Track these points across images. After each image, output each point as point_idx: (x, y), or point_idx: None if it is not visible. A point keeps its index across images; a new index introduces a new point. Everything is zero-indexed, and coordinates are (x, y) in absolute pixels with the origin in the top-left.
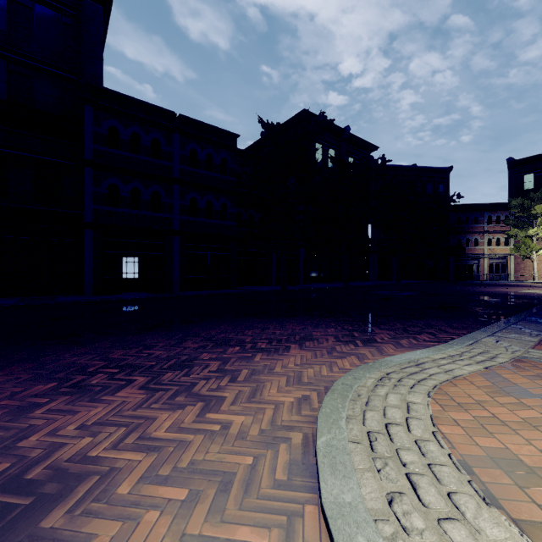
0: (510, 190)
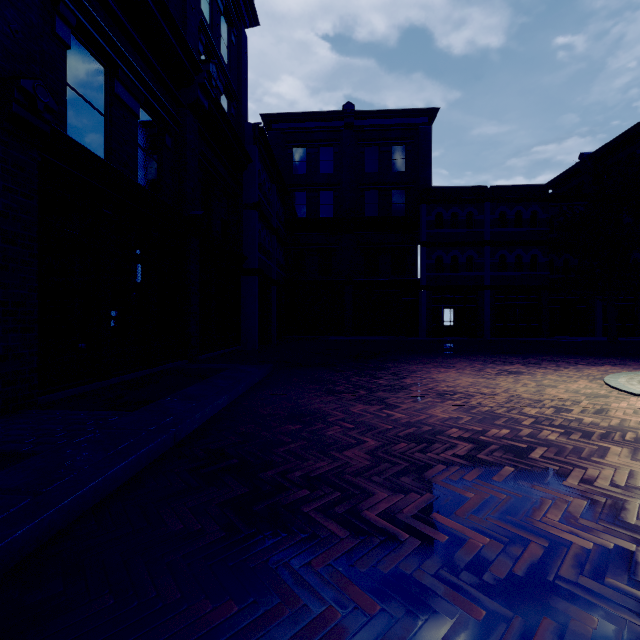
0: None
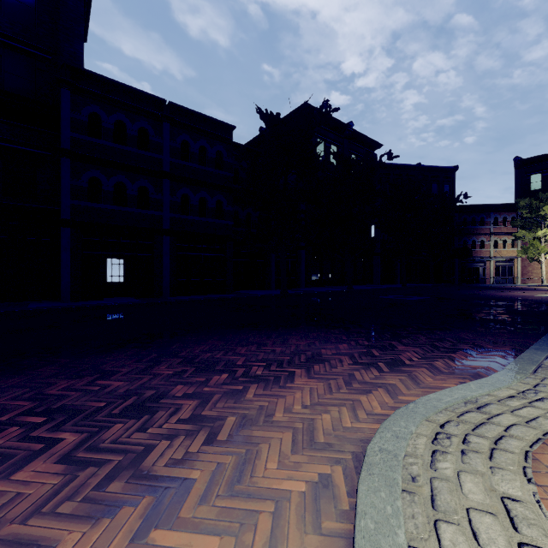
0: (517, 190)
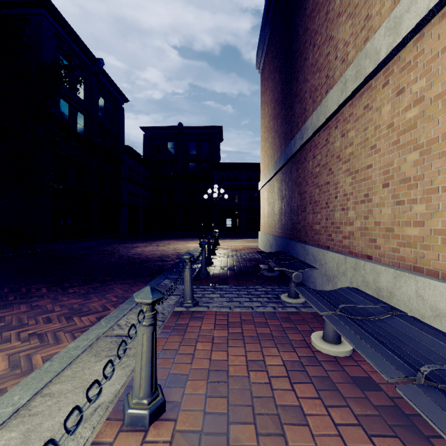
0: None
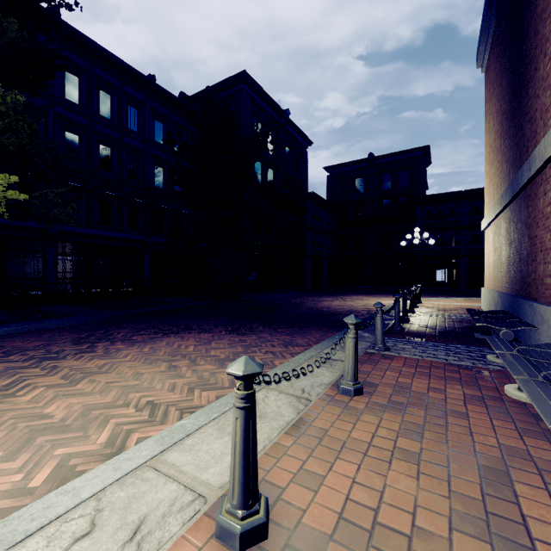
0: None
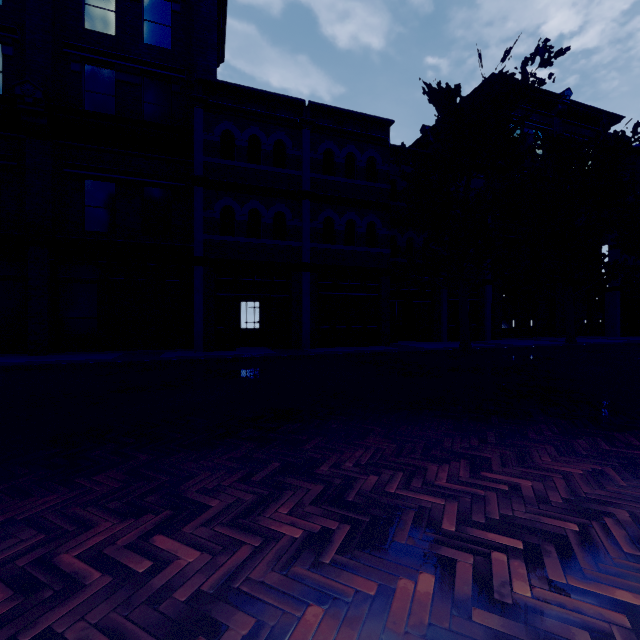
0: None
